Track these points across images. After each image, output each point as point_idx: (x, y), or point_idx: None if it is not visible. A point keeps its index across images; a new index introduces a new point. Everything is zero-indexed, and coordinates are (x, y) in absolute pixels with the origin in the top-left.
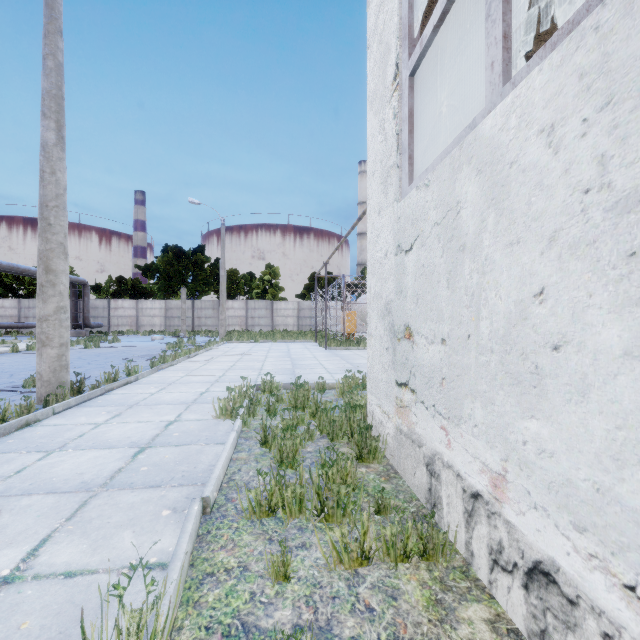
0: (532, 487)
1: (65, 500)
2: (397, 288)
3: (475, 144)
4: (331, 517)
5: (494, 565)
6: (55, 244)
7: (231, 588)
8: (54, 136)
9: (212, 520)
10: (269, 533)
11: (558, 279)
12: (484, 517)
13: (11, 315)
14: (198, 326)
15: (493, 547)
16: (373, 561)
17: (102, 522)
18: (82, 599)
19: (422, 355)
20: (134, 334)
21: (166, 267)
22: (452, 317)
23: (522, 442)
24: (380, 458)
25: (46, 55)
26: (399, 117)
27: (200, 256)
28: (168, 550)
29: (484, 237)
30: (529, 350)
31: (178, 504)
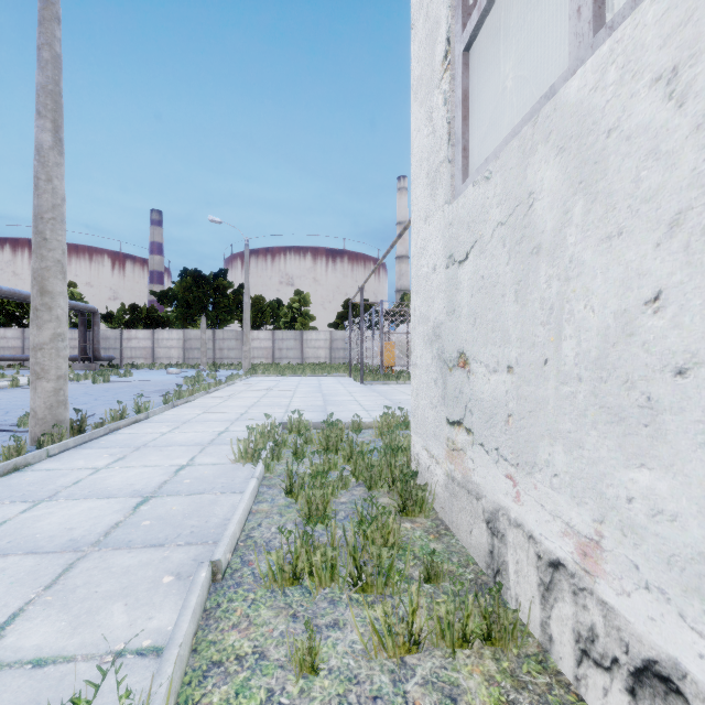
0: (642, 560)
1: (47, 562)
2: (448, 307)
3: (555, 115)
4: (370, 586)
5: (583, 657)
6: (51, 262)
7: (243, 683)
8: (50, 138)
9: (223, 589)
10: (293, 607)
11: (684, 277)
12: (568, 593)
13: (14, 346)
14: (220, 359)
15: (581, 633)
16: (424, 646)
17: (88, 591)
18: (50, 698)
19: (481, 387)
20: (149, 367)
21: (184, 293)
22: (522, 338)
23: (626, 499)
24: (427, 511)
25: (41, 45)
26: (451, 102)
27: (222, 281)
28: (166, 629)
29: (568, 233)
30: (637, 376)
31: (183, 568)
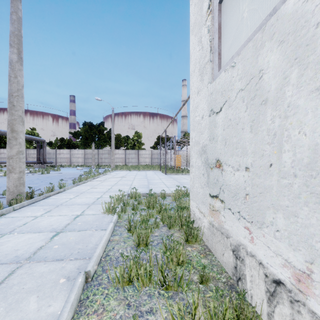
0: None
1: (1, 270)
2: (210, 136)
3: (277, 23)
4: (170, 287)
5: None
6: (17, 116)
7: None
8: (16, 57)
9: (91, 287)
10: (128, 299)
11: None
12: (286, 301)
13: None
14: (101, 163)
15: None
16: None
17: (19, 288)
18: None
19: (229, 178)
20: (68, 167)
21: (85, 133)
22: (255, 152)
23: None
24: (199, 240)
25: (12, 12)
26: (211, 30)
27: (102, 127)
28: (57, 313)
29: (286, 90)
30: None
31: (71, 274)
